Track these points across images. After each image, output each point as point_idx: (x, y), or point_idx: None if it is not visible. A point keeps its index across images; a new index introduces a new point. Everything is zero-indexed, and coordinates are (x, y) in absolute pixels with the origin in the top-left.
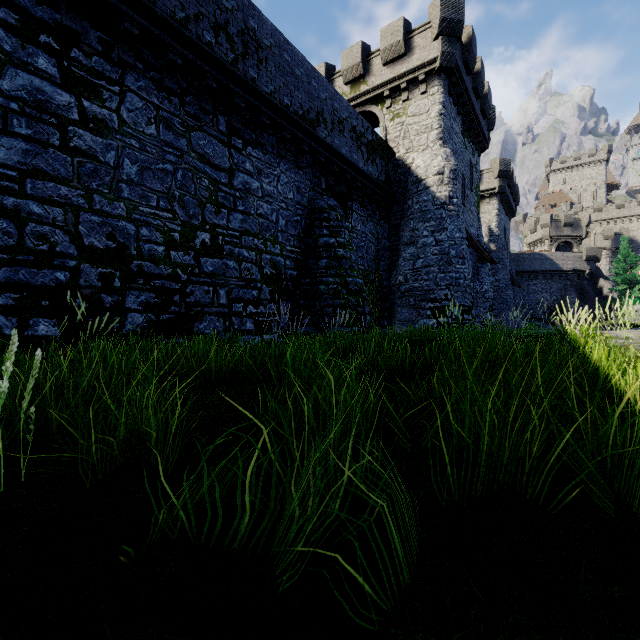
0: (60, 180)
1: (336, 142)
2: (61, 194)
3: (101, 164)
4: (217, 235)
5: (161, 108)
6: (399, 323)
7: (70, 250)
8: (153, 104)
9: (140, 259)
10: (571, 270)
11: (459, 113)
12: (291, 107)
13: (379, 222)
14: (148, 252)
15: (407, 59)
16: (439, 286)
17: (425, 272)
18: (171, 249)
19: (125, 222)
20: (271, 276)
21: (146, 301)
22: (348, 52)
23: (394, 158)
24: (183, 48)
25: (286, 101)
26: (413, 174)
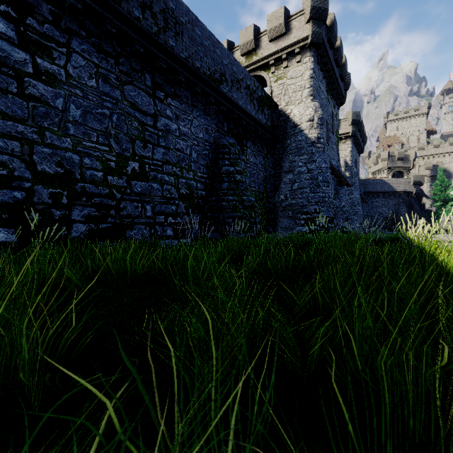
0: (17, 119)
1: (235, 96)
2: (18, 130)
3: (51, 108)
4: (144, 164)
5: (100, 66)
6: (281, 229)
7: (26, 174)
8: (94, 63)
9: (83, 182)
10: (403, 191)
11: (324, 77)
12: (201, 69)
13: (266, 156)
14: (90, 176)
15: (287, 37)
16: (310, 203)
17: (300, 192)
18: (108, 174)
19: (71, 153)
20: (186, 195)
21: (88, 214)
22: (244, 32)
23: (277, 109)
24: (117, 21)
25: (197, 64)
26: (291, 121)
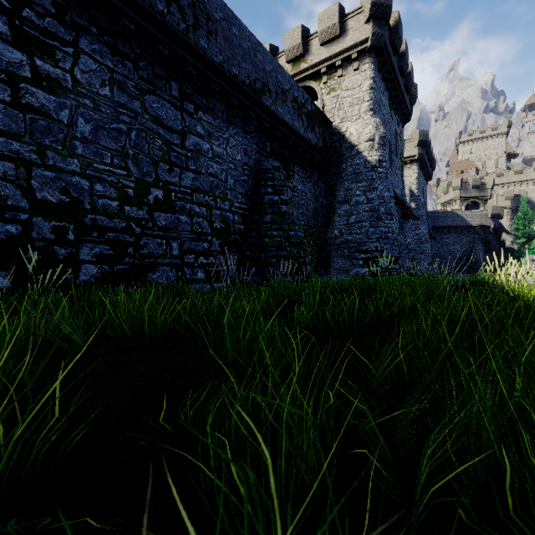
0: (11, 135)
1: (279, 110)
2: (12, 149)
3: (54, 121)
4: (170, 192)
5: (115, 71)
6: (335, 271)
7: (22, 204)
8: (107, 67)
9: (94, 213)
10: (478, 226)
11: (387, 88)
12: (239, 76)
13: (317, 183)
14: (102, 207)
15: (342, 40)
16: (370, 239)
17: (358, 227)
18: (125, 204)
19: (79, 178)
20: (221, 230)
21: (100, 253)
22: (290, 34)
23: (330, 127)
24: (136, 15)
25: (234, 71)
26: (347, 141)
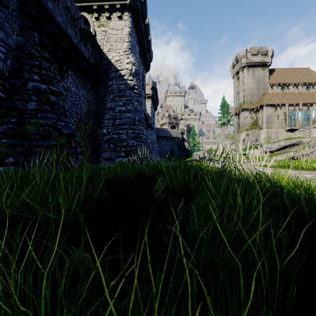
0: None
1: (50, 6)
2: None
3: None
4: None
5: None
6: (104, 160)
7: None
8: None
9: None
10: (176, 137)
11: (138, 41)
12: None
13: (90, 91)
14: None
15: None
16: (129, 137)
17: (121, 128)
18: None
19: None
20: None
21: None
22: None
23: (100, 52)
24: None
25: None
26: (113, 65)
